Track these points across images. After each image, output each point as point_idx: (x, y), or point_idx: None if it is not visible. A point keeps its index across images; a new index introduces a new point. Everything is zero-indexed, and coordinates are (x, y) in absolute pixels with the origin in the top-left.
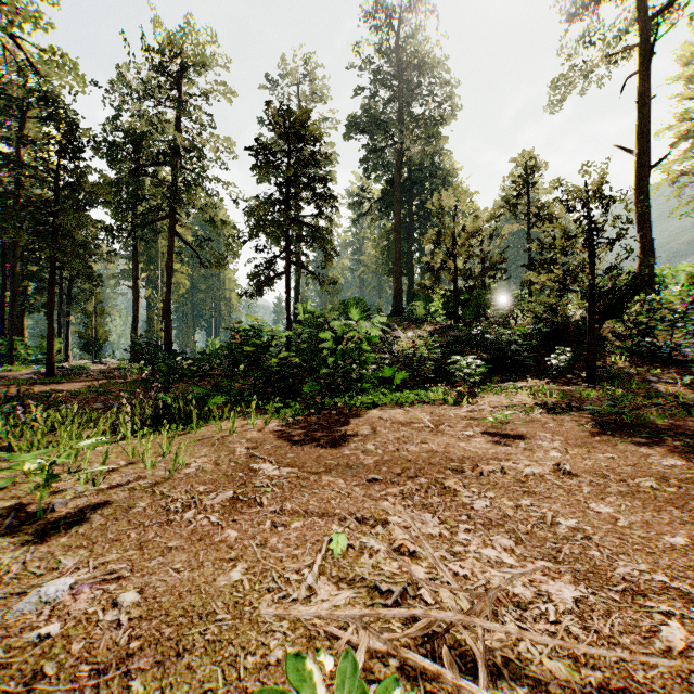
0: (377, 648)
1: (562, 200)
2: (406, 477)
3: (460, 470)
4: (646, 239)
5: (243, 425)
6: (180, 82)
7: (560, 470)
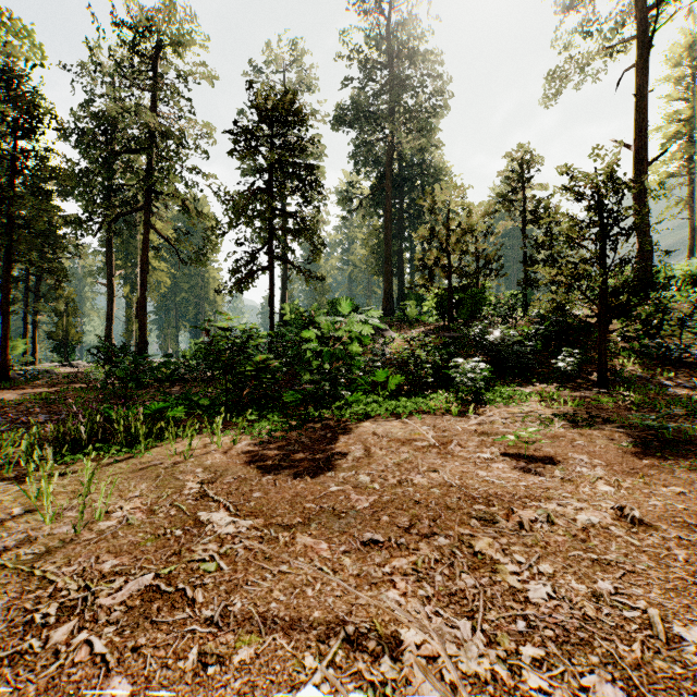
0: None
1: (571, 186)
2: (417, 536)
3: (490, 519)
4: (645, 237)
5: (206, 445)
6: (156, 65)
7: (625, 517)
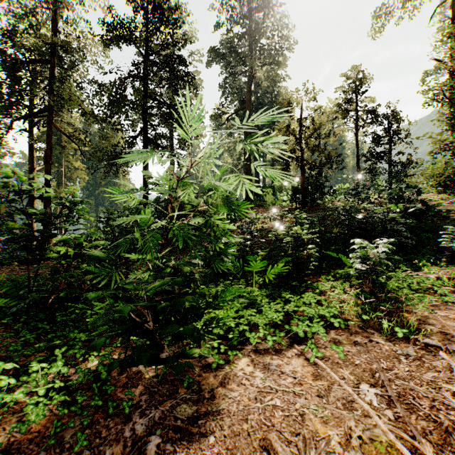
0: None
1: None
2: None
3: None
4: None
5: None
6: None
7: None
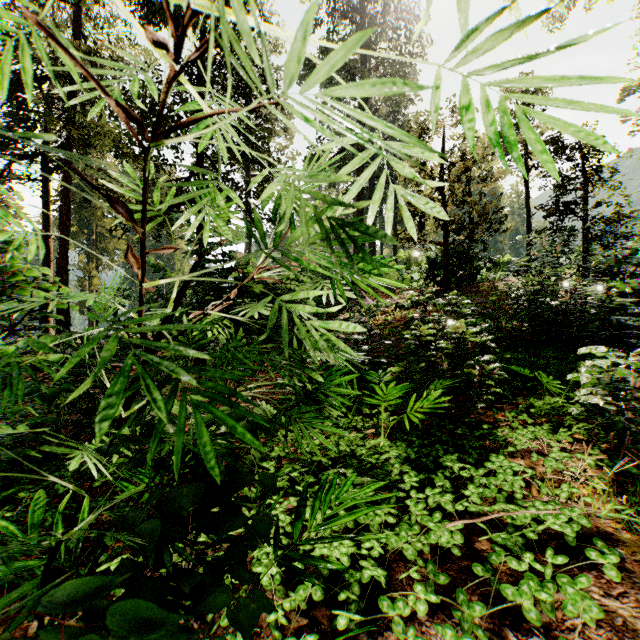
0: None
1: None
2: None
3: None
4: None
5: None
6: None
7: None
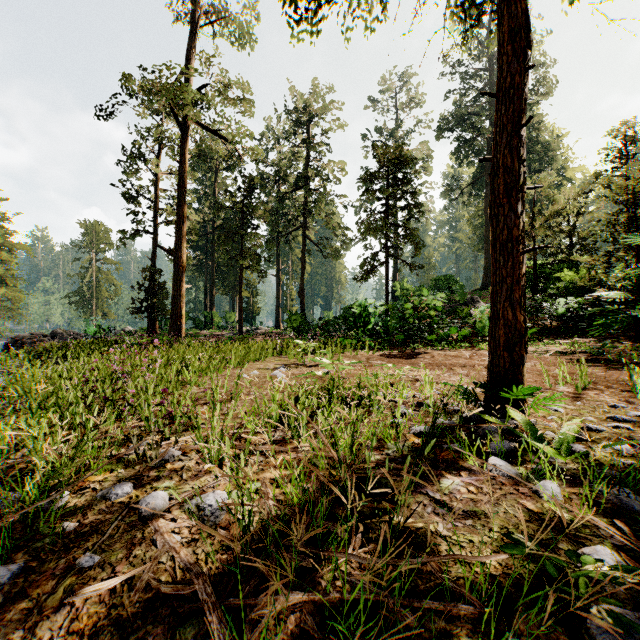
0: (405, 377)
1: (607, 195)
2: (435, 366)
3: (464, 366)
4: None
5: (362, 354)
6: (309, 129)
7: None
